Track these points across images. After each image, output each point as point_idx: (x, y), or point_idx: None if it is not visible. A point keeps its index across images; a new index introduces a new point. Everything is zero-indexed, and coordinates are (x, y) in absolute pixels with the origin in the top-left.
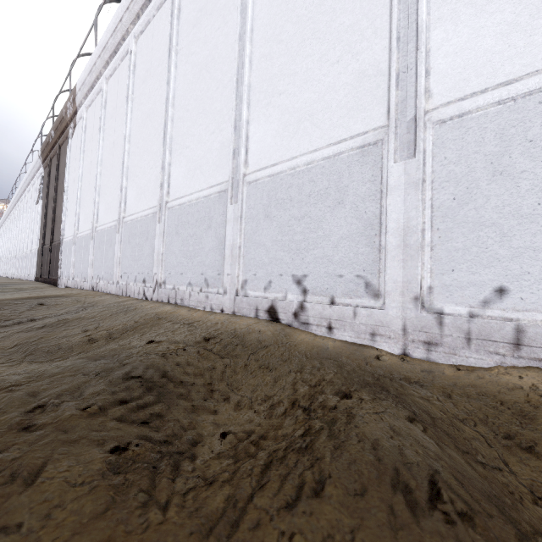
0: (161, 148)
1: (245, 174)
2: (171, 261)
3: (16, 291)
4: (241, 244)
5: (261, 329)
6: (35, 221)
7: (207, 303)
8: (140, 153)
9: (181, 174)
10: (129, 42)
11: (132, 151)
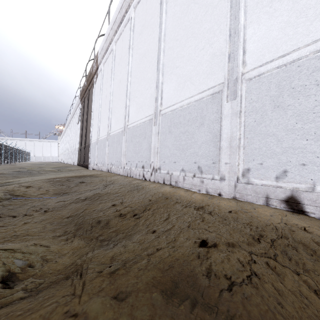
0: (155, 73)
1: (242, 73)
2: (165, 152)
3: (68, 171)
4: (241, 136)
5: (303, 226)
6: (77, 133)
7: (202, 187)
8: (138, 81)
9: (172, 88)
10: (129, 13)
11: (132, 81)
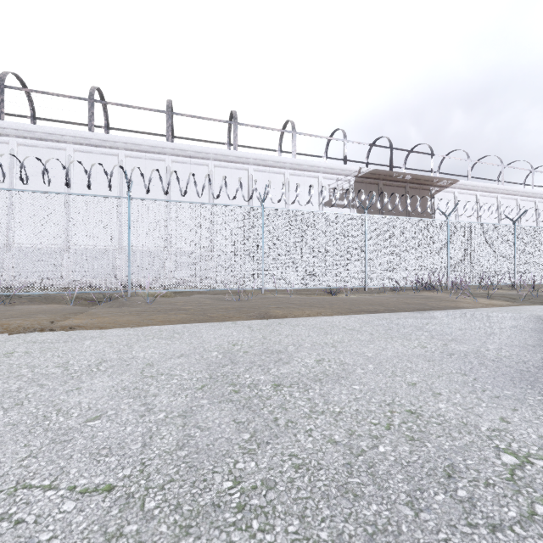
0: None
1: None
2: None
3: None
4: None
5: None
6: None
7: None
8: None
9: None
10: (496, 196)
11: None
